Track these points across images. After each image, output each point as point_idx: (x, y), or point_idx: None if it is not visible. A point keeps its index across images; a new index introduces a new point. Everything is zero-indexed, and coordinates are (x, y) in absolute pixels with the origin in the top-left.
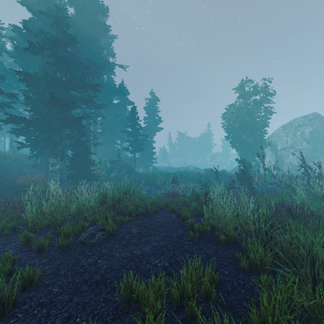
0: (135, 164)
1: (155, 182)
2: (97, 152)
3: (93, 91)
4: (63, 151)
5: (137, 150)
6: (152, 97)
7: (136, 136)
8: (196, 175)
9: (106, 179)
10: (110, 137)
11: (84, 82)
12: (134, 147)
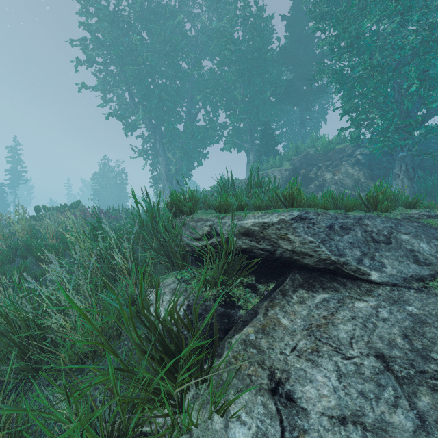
0: None
1: None
2: None
3: None
4: None
5: None
6: (15, 145)
7: None
8: None
9: None
10: None
11: None
12: None
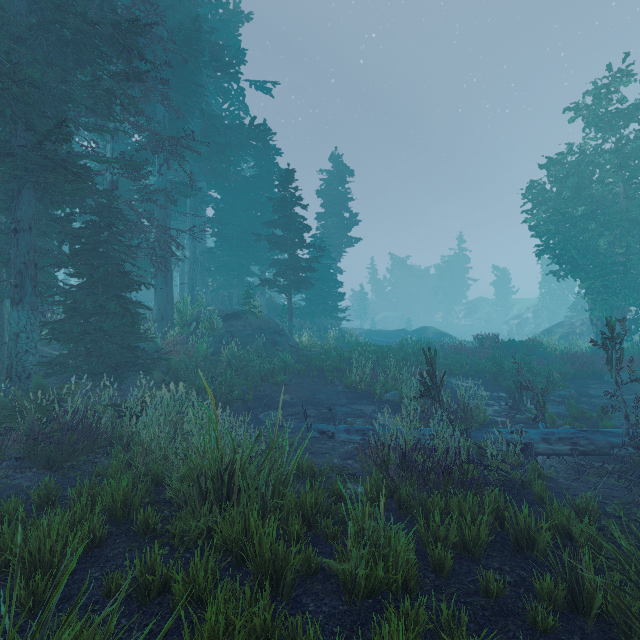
0: (296, 322)
1: (344, 375)
2: (200, 291)
3: (127, 61)
4: (21, 273)
5: (296, 285)
6: (335, 167)
7: (295, 249)
8: (452, 352)
9: (198, 365)
10: (234, 258)
11: (84, 14)
12: (288, 276)
